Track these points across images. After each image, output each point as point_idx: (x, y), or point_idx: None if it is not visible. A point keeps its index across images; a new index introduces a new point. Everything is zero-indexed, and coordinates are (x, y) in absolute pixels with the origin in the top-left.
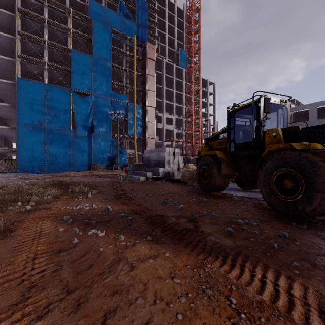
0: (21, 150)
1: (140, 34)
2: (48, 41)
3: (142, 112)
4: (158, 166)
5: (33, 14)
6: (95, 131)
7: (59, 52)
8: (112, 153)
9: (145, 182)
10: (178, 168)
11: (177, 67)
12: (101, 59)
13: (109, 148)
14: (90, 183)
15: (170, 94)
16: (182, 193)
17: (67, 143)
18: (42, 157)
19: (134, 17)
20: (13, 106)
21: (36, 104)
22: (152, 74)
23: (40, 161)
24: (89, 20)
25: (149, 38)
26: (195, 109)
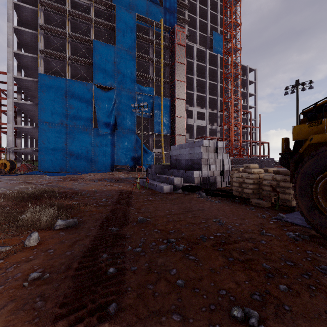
0: (42, 150)
1: (168, 19)
2: (69, 33)
3: (170, 106)
4: (192, 169)
5: (54, 6)
6: (118, 128)
7: (81, 45)
8: (137, 153)
9: (171, 194)
10: (222, 171)
11: (211, 53)
12: (124, 48)
13: (133, 147)
14: (88, 193)
15: (202, 85)
16: (266, 245)
17: (88, 143)
18: (63, 158)
19: (161, 1)
20: (36, 104)
21: (57, 101)
22: (182, 61)
23: (61, 162)
24: (112, 7)
25: (178, 24)
26: (234, 98)
